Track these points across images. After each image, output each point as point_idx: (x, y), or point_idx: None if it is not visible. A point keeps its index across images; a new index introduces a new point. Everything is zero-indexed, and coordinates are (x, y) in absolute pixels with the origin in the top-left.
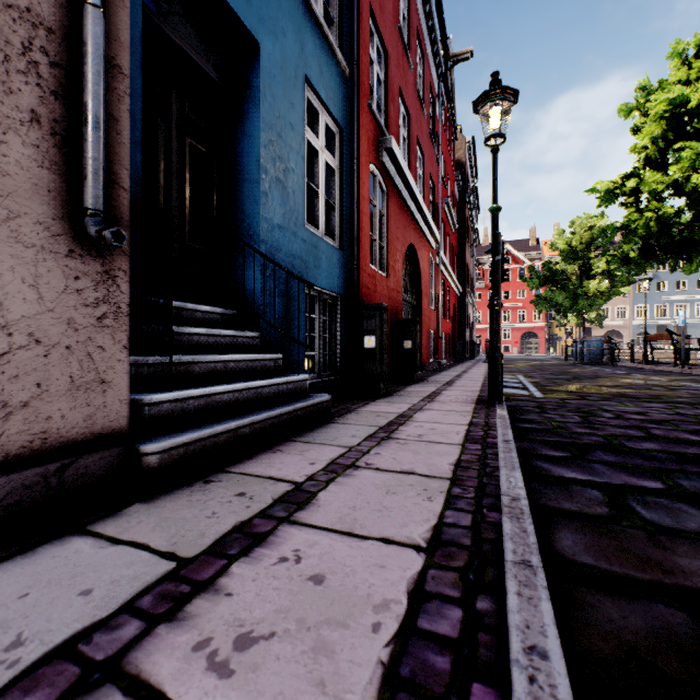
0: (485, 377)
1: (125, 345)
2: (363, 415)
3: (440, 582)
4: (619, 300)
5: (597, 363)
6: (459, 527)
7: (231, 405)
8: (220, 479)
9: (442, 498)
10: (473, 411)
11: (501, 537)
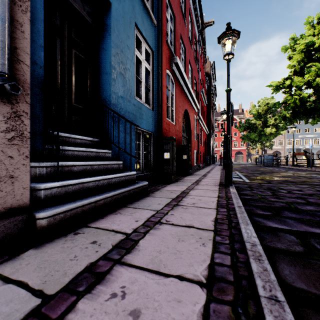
0: (221, 172)
1: (27, 155)
2: (164, 192)
3: (219, 315)
4: (279, 137)
5: (271, 166)
6: (224, 266)
7: (94, 188)
8: (83, 232)
9: (211, 244)
10: (218, 190)
11: (251, 274)
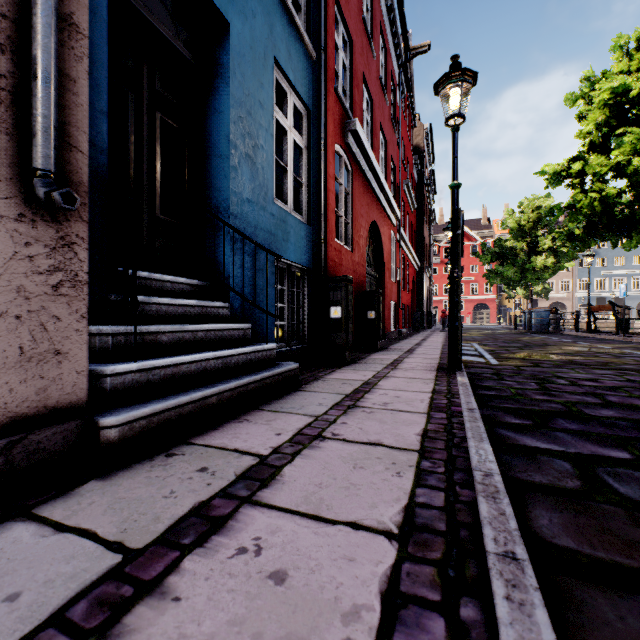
0: (443, 345)
1: (83, 314)
2: (330, 382)
3: (416, 580)
4: (563, 274)
5: (544, 332)
6: (432, 508)
7: (198, 374)
8: (183, 452)
9: (411, 473)
10: (434, 379)
11: (478, 520)
